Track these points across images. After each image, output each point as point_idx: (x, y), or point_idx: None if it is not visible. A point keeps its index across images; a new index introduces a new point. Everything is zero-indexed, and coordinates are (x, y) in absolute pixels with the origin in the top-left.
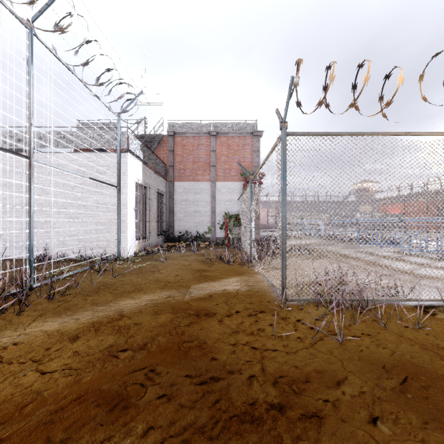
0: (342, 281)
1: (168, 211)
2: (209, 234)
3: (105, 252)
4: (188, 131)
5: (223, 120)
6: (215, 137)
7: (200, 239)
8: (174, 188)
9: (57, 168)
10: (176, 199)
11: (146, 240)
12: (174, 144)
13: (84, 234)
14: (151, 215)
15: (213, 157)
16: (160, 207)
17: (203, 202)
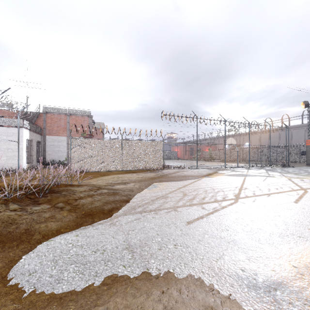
0: (84, 168)
1: (43, 150)
2: (66, 161)
3: (12, 168)
4: (54, 111)
5: (74, 108)
6: (69, 116)
7: (61, 164)
8: (46, 139)
9: (0, 139)
10: (47, 144)
11: (31, 164)
12: (46, 117)
13: (0, 161)
14: (33, 152)
15: (68, 125)
16: (38, 148)
17: (63, 146)
